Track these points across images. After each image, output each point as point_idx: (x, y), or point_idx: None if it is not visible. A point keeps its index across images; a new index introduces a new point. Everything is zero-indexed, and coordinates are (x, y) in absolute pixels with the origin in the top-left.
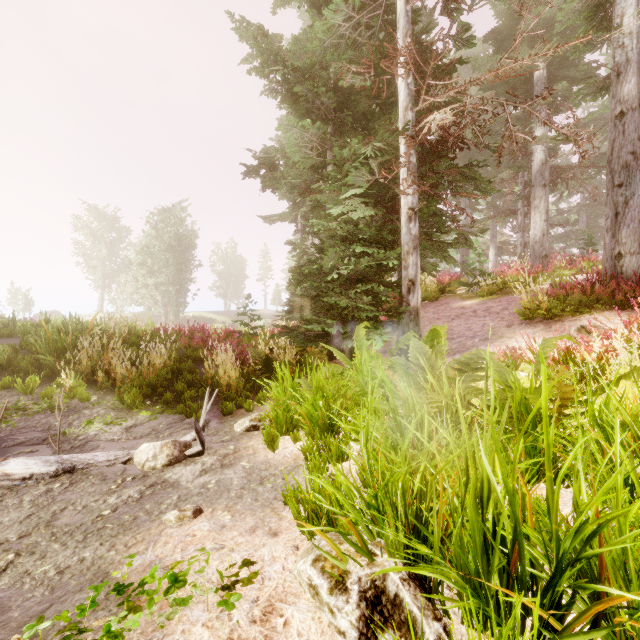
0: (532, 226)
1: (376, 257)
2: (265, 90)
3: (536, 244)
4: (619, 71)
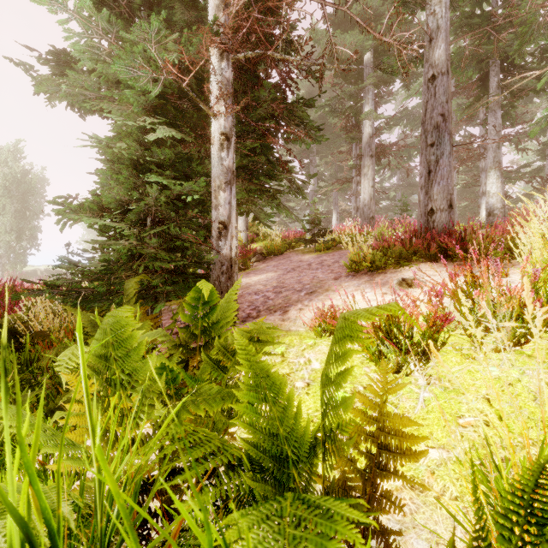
0: (362, 191)
1: (175, 190)
2: None
3: (365, 207)
4: (431, 37)
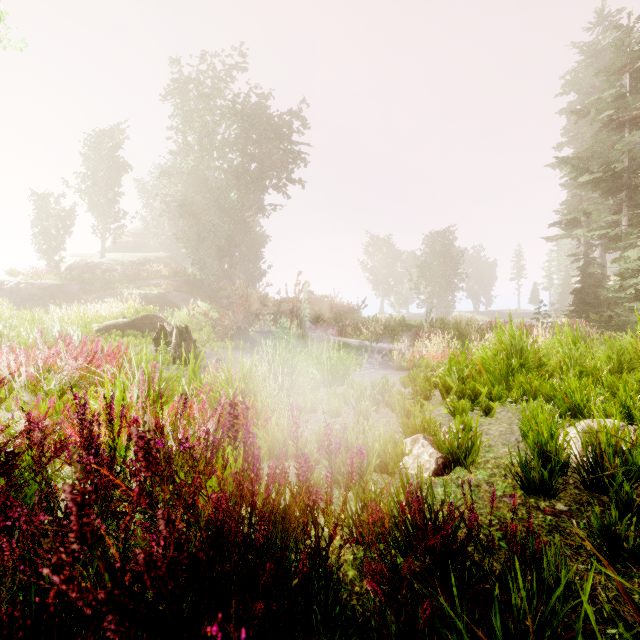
0: None
1: None
2: (576, 187)
3: None
4: None
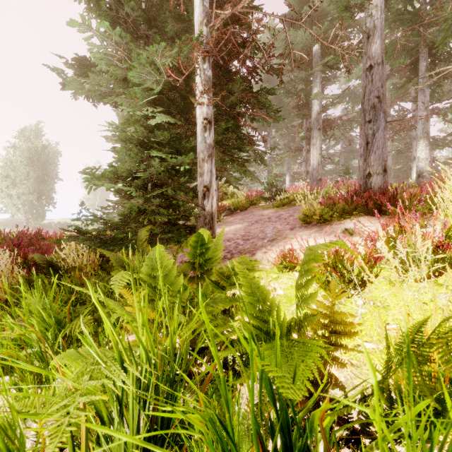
0: (311, 158)
1: (171, 162)
2: None
3: (314, 171)
4: (369, 34)
